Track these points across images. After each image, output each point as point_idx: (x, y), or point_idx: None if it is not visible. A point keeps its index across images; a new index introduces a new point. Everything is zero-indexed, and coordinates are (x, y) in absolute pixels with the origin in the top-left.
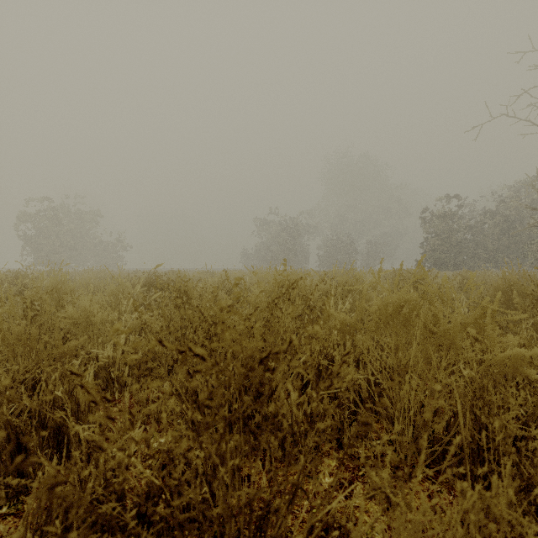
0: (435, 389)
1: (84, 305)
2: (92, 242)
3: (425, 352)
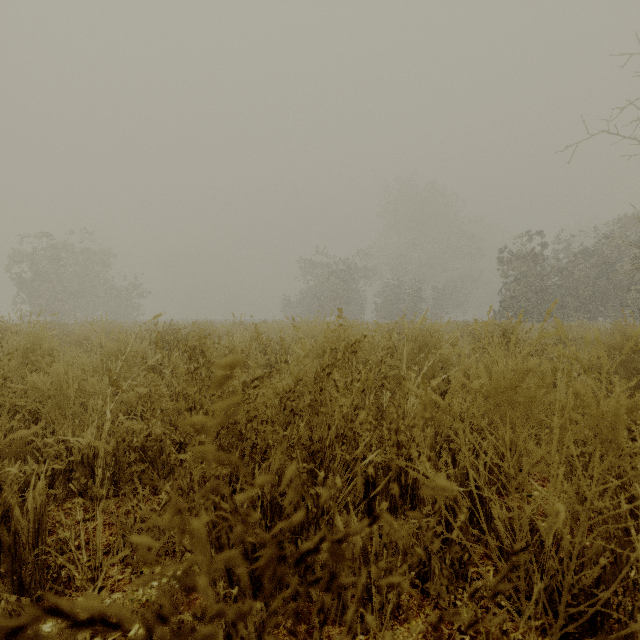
0: (582, 514)
1: (57, 372)
2: (103, 288)
3: (561, 452)
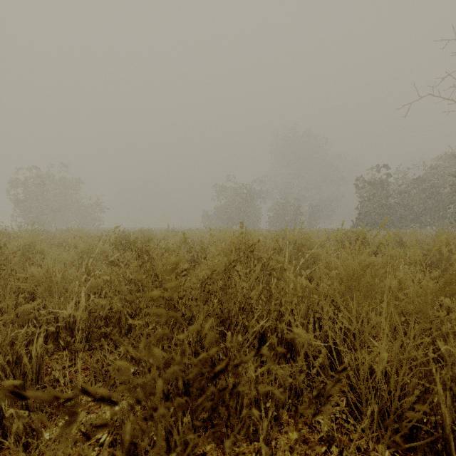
0: (403, 361)
1: (47, 265)
2: (74, 205)
3: (390, 319)
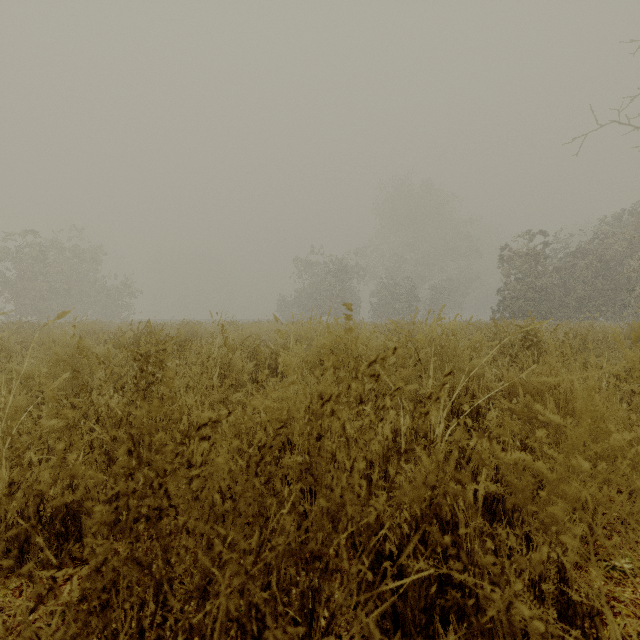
0: None
1: None
2: (92, 287)
3: None
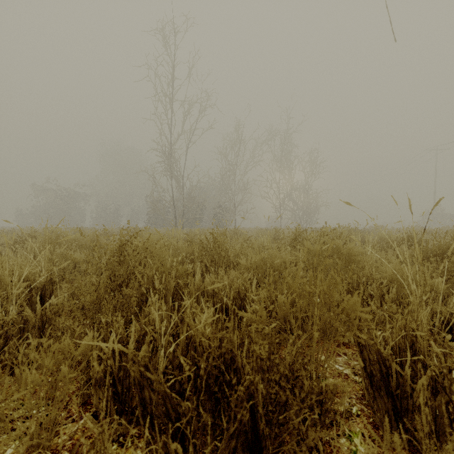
0: None
1: None
2: None
3: None
